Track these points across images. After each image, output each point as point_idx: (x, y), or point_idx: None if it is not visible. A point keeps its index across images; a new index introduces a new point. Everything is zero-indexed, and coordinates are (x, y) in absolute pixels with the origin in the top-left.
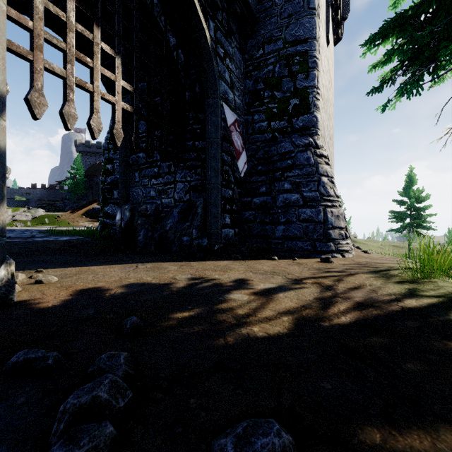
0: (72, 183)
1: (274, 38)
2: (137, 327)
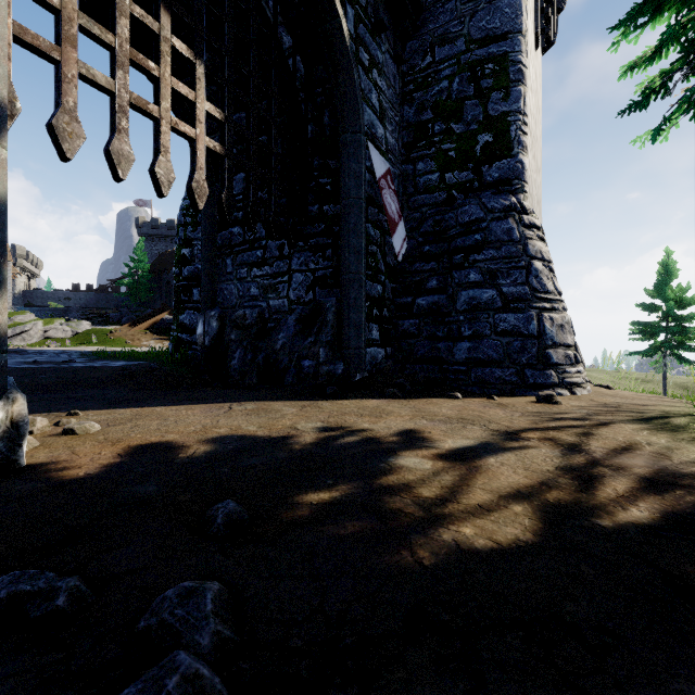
0: (131, 283)
1: (450, 36)
2: (236, 522)
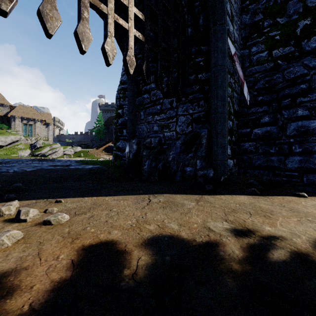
0: (97, 130)
1: None
2: None
